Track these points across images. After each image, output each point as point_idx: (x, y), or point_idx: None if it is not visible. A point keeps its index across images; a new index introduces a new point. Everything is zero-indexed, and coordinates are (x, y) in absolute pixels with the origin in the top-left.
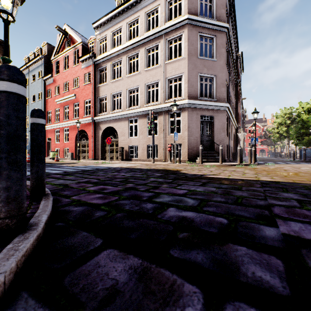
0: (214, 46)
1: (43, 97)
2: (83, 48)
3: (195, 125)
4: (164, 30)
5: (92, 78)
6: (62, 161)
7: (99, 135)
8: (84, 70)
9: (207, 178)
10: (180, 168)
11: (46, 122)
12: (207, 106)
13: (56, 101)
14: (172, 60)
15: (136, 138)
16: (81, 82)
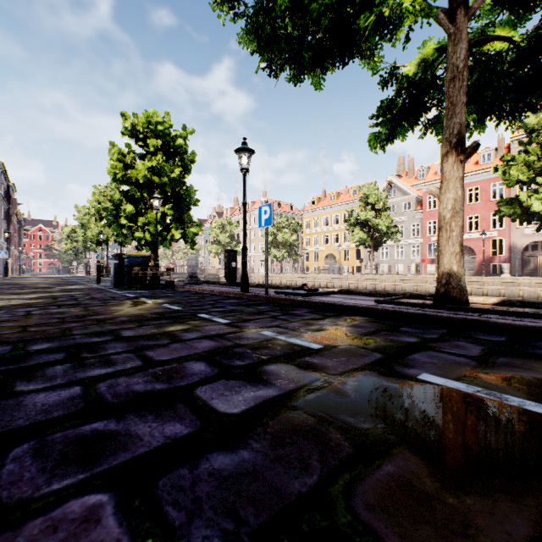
0: None
1: None
2: None
3: None
4: None
5: None
6: None
7: None
8: None
9: None
10: None
11: None
12: None
13: None
14: None
15: None
16: None
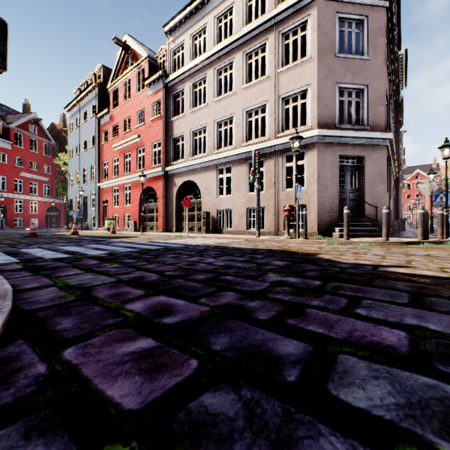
0: (365, 34)
1: (98, 143)
2: (151, 66)
3: (330, 172)
4: (276, 18)
5: (163, 108)
6: (120, 233)
7: (173, 194)
8: (151, 98)
9: (398, 275)
10: (311, 248)
11: (102, 178)
12: (352, 139)
13: (114, 147)
14: (290, 64)
15: (229, 197)
16: (148, 116)
